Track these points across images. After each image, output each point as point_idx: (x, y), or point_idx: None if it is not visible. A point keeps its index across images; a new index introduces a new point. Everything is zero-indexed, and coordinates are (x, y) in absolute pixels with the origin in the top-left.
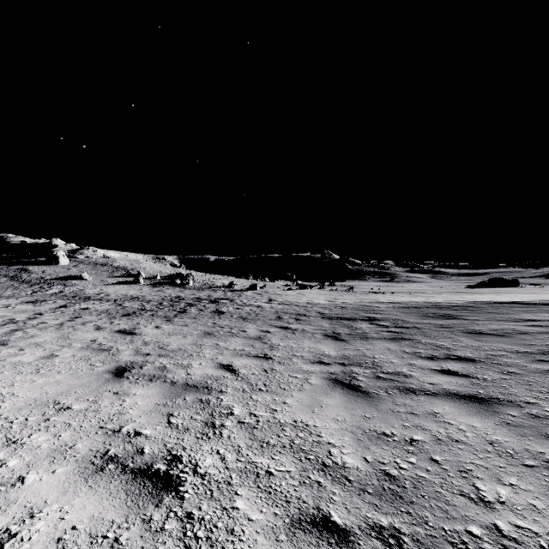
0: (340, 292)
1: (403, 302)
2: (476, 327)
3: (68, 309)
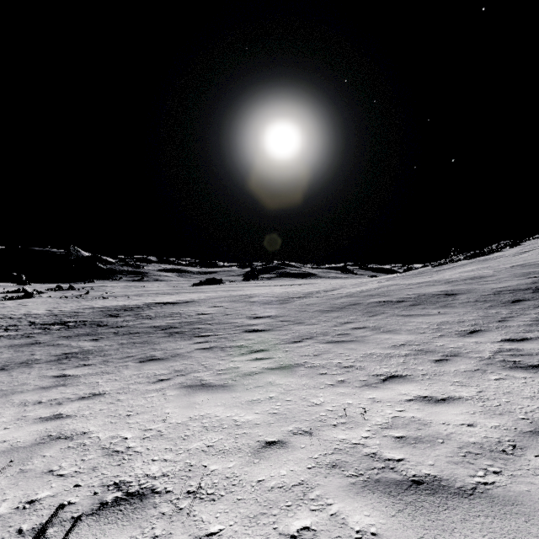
0: (70, 299)
1: (108, 306)
2: (113, 320)
3: None
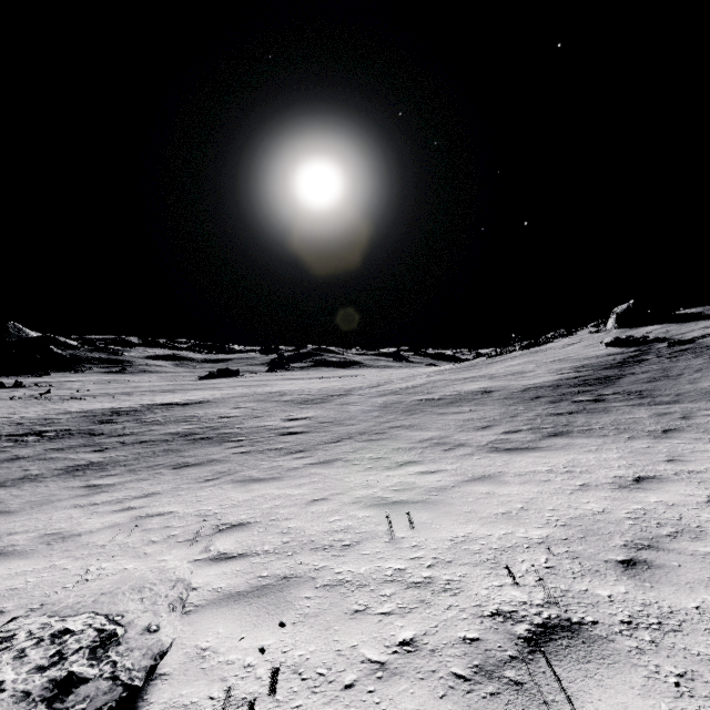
0: (27, 401)
1: (91, 410)
2: (108, 428)
3: None
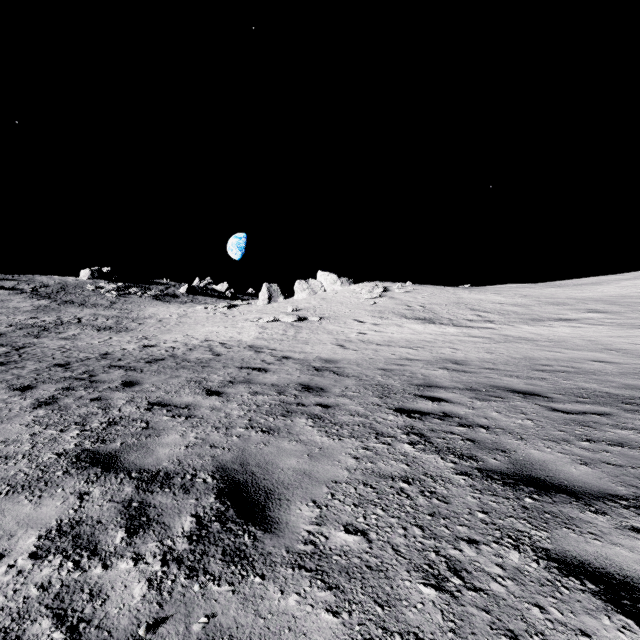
0: None
1: None
2: None
3: (288, 366)
